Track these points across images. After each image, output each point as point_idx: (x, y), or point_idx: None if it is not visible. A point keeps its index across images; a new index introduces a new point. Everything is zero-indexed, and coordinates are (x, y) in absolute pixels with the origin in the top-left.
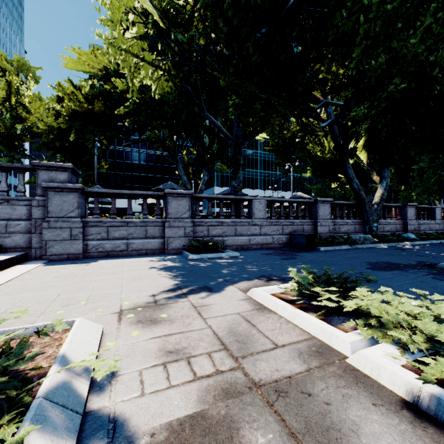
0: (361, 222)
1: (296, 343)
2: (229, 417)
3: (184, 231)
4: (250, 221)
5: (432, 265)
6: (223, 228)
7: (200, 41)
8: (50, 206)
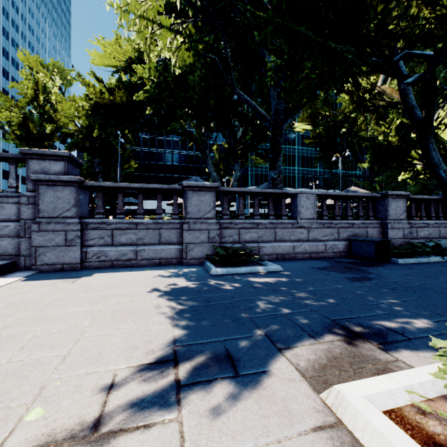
0: None
1: None
2: None
3: (207, 235)
4: (294, 222)
5: None
6: (258, 231)
7: None
8: (42, 203)
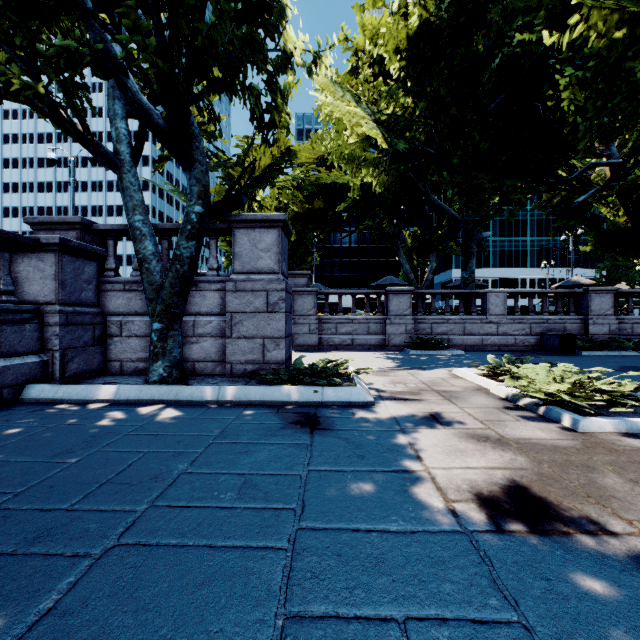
0: None
1: (467, 386)
2: (419, 392)
3: (405, 328)
4: (483, 318)
5: None
6: (448, 326)
7: (422, 137)
8: (295, 306)
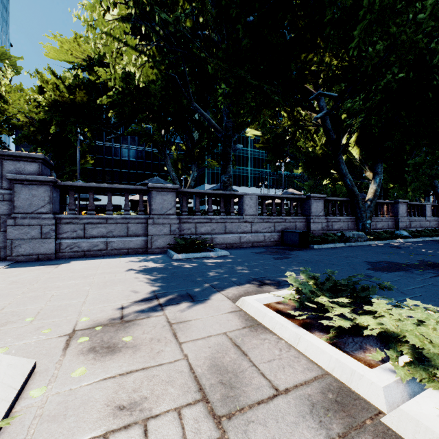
0: (353, 219)
1: (304, 384)
2: None
3: (169, 228)
4: (240, 218)
5: (436, 264)
6: (211, 225)
7: (187, 22)
8: (17, 200)
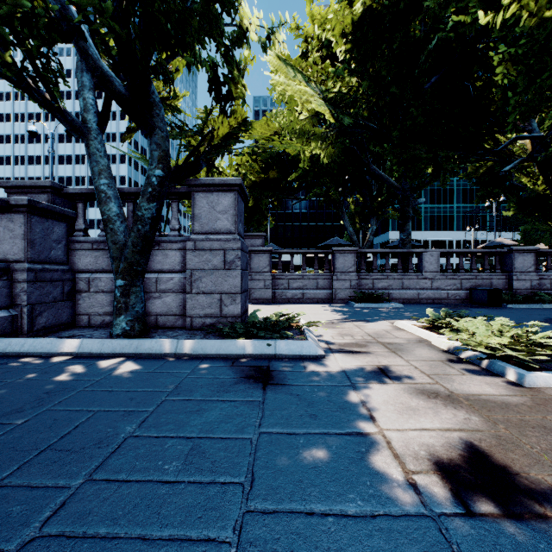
0: None
1: (409, 338)
2: (366, 344)
3: (349, 284)
4: (419, 275)
5: None
6: (388, 282)
7: (365, 113)
8: (252, 264)
